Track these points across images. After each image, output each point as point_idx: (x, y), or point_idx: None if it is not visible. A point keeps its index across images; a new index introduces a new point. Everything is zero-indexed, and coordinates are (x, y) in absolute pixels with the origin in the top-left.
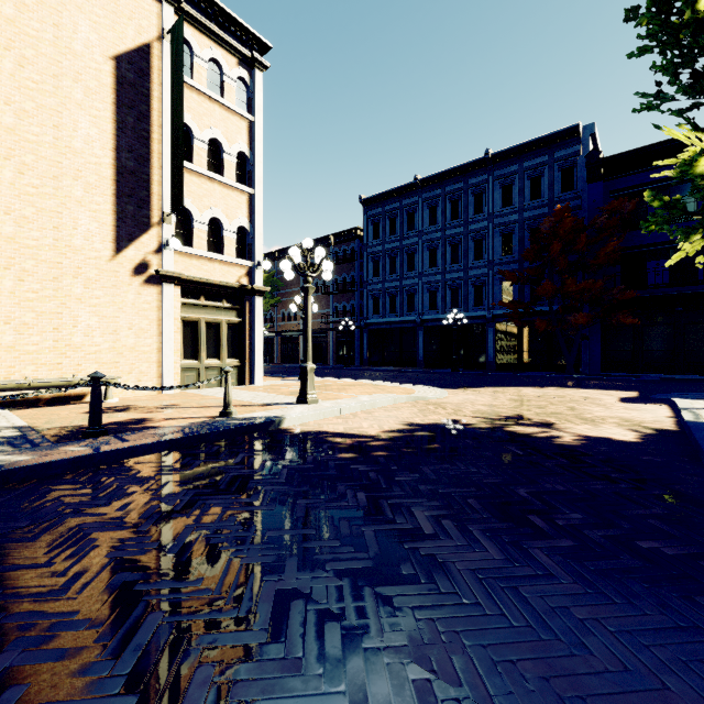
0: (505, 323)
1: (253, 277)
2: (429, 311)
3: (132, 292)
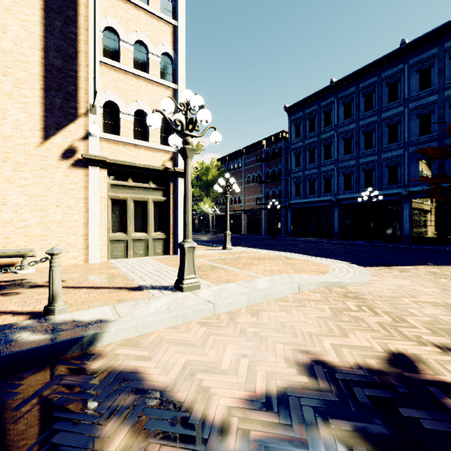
0: (422, 199)
1: (176, 161)
2: (344, 192)
3: (60, 174)
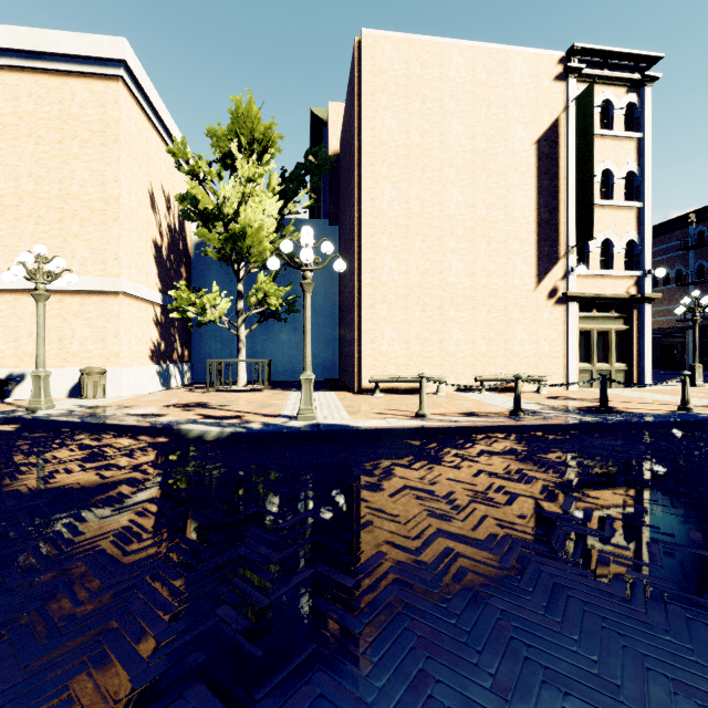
0: None
1: (641, 286)
2: None
3: (546, 312)
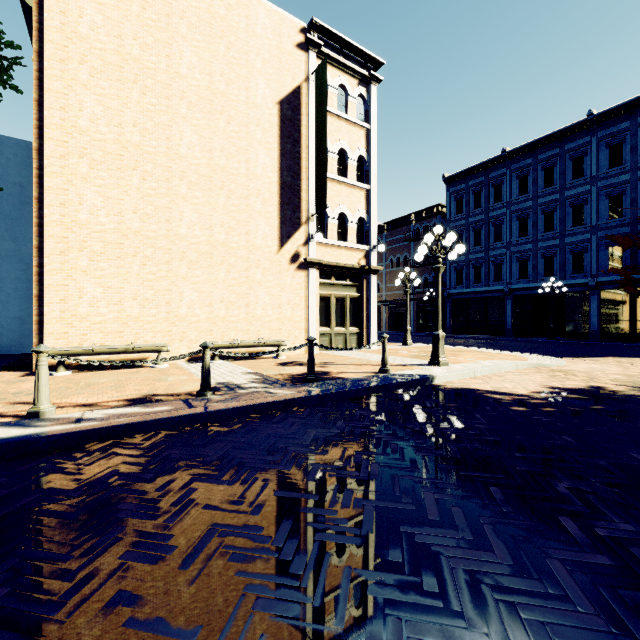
0: (612, 291)
1: (369, 259)
2: (518, 280)
3: (289, 276)
